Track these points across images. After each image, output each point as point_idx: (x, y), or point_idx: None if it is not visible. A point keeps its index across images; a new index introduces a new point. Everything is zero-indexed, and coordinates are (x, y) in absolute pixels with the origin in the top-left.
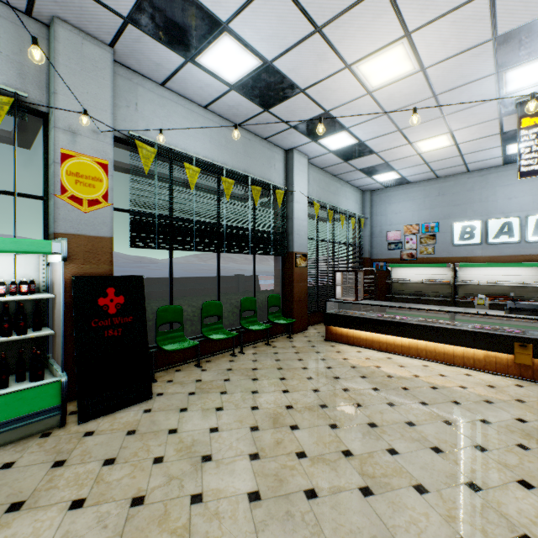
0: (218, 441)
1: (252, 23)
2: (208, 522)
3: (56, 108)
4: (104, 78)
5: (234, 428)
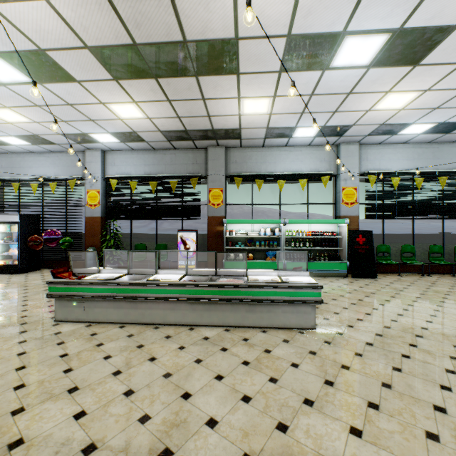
0: (406, 289)
1: (427, 118)
2: (400, 296)
3: (340, 173)
4: (355, 155)
5: (414, 289)
